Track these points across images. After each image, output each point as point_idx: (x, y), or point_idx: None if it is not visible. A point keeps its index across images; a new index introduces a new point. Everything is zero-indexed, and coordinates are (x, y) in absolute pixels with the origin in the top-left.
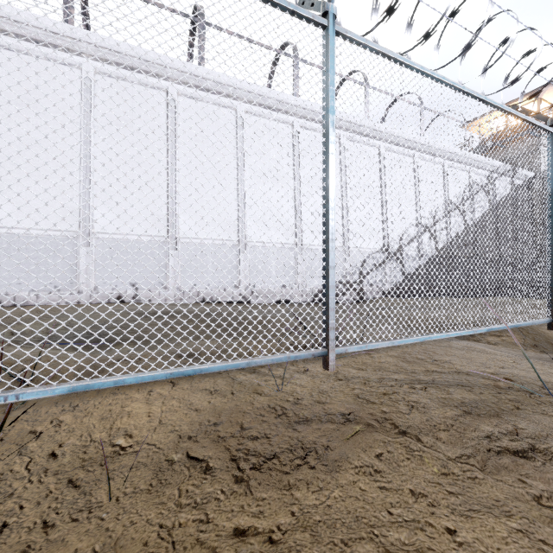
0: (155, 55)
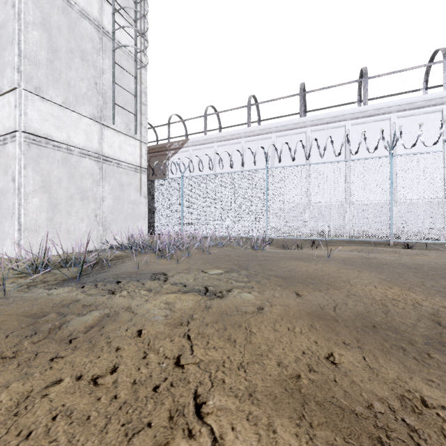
0: (339, 112)
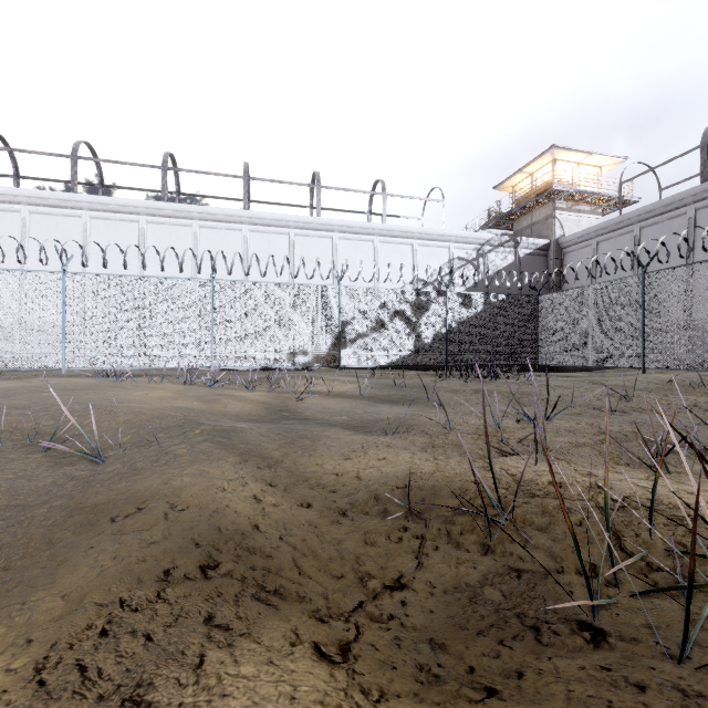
0: (129, 201)
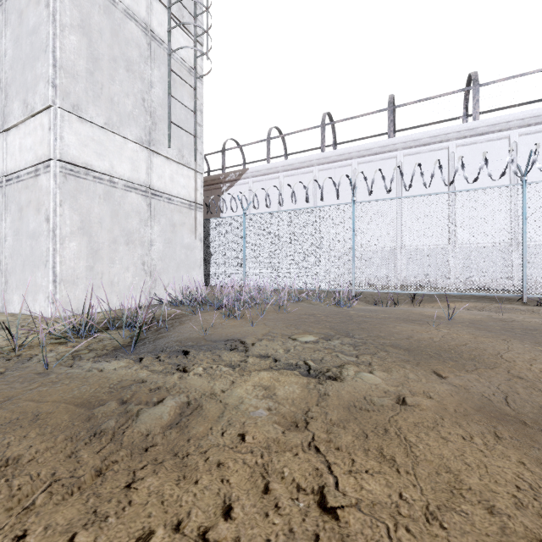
0: (440, 130)
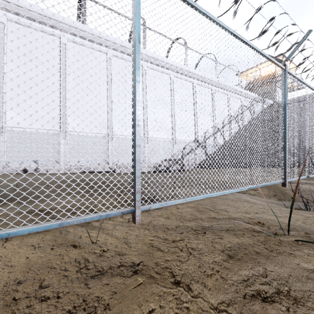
0: (51, 13)
